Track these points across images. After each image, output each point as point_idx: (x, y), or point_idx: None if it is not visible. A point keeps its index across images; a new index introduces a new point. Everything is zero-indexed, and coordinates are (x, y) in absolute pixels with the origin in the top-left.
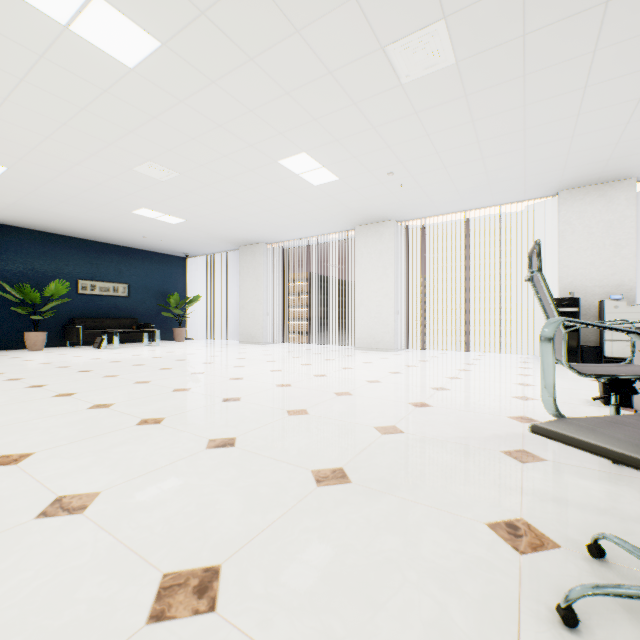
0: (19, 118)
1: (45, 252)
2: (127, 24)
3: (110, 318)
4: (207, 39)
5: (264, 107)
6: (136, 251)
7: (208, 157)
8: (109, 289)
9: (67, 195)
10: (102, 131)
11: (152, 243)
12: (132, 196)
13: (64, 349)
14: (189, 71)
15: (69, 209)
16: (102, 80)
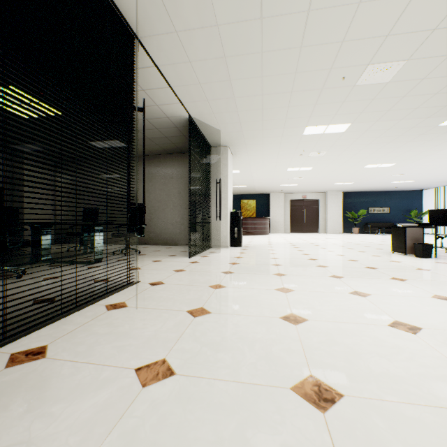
0: (361, 176)
1: (356, 199)
2: (388, 164)
3: (380, 222)
4: (407, 161)
5: (431, 161)
6: (392, 192)
7: (416, 169)
8: (380, 210)
9: (367, 183)
10: (381, 173)
11: (400, 188)
12: (390, 180)
13: (363, 234)
14: (404, 164)
15: (367, 186)
16: (382, 169)
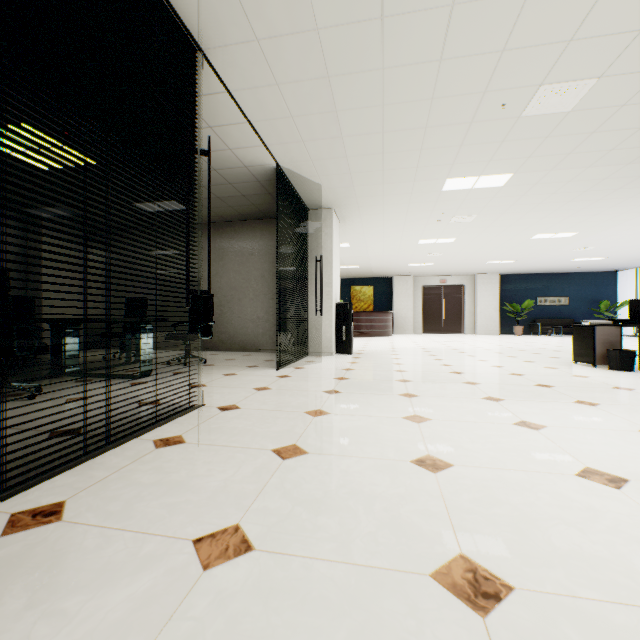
0: (527, 251)
1: (520, 284)
2: (567, 233)
3: (555, 319)
4: (595, 228)
5: (630, 228)
6: (572, 274)
7: (609, 241)
8: (554, 301)
9: (536, 262)
10: (556, 247)
11: (584, 269)
12: (569, 257)
13: (530, 335)
14: (590, 232)
15: (535, 265)
16: (558, 240)
